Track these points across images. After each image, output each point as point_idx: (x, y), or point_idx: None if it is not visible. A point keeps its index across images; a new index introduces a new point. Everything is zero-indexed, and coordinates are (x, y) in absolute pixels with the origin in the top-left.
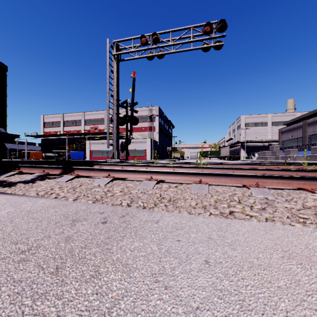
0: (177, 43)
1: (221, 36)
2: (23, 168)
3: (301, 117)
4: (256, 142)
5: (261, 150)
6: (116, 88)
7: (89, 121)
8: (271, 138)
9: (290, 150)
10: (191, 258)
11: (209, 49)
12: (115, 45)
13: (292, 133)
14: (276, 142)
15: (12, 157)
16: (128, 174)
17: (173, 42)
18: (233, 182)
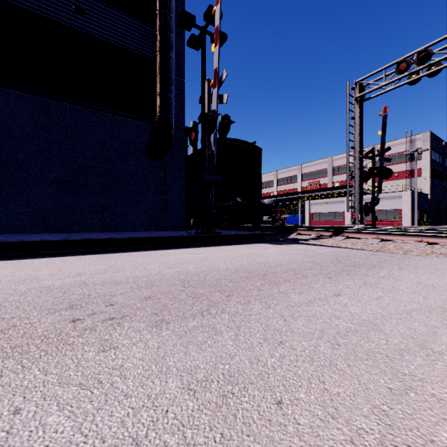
0: None
1: None
2: (299, 230)
3: None
4: None
5: None
6: (358, 138)
7: (307, 175)
8: None
9: None
10: None
11: None
12: (357, 86)
13: None
14: None
15: None
16: (395, 236)
17: None
18: None
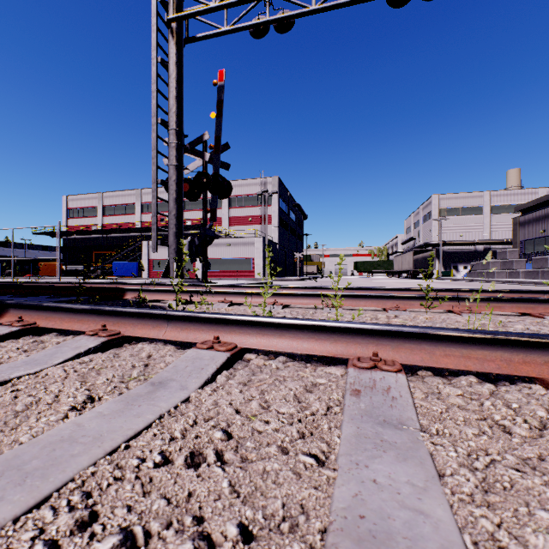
0: None
1: None
2: None
3: None
4: (462, 245)
5: (476, 260)
6: (174, 105)
7: (150, 205)
8: (489, 238)
9: (547, 258)
10: None
11: None
12: None
13: (545, 225)
14: (500, 244)
15: (6, 272)
16: None
17: None
18: None
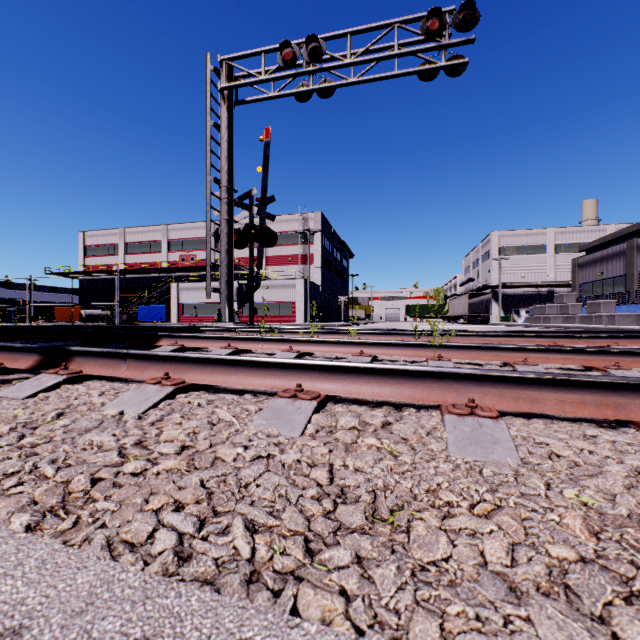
0: (364, 60)
1: (463, 41)
2: None
3: (619, 234)
4: (523, 287)
5: (535, 304)
6: (226, 165)
7: (178, 242)
8: (553, 279)
9: (600, 302)
10: None
11: (436, 75)
12: (223, 68)
13: (602, 267)
14: (565, 286)
15: (18, 317)
16: (226, 372)
17: (353, 59)
18: (591, 410)
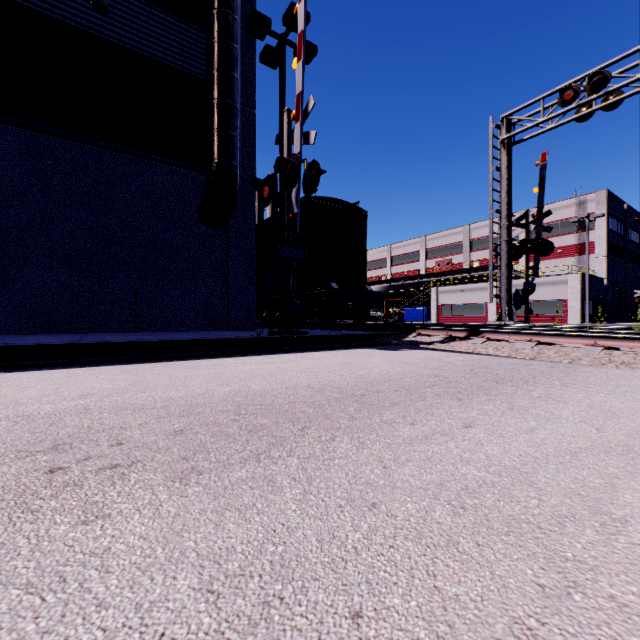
0: None
1: None
2: (420, 330)
3: None
4: None
5: None
6: (505, 197)
7: (434, 250)
8: None
9: None
10: (633, 380)
11: None
12: (504, 123)
13: None
14: None
15: None
16: (557, 338)
17: None
18: None
